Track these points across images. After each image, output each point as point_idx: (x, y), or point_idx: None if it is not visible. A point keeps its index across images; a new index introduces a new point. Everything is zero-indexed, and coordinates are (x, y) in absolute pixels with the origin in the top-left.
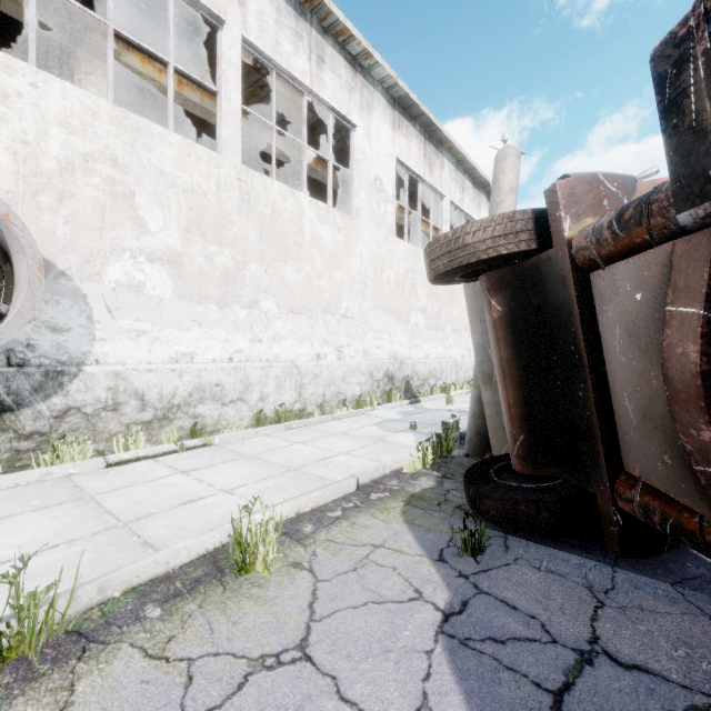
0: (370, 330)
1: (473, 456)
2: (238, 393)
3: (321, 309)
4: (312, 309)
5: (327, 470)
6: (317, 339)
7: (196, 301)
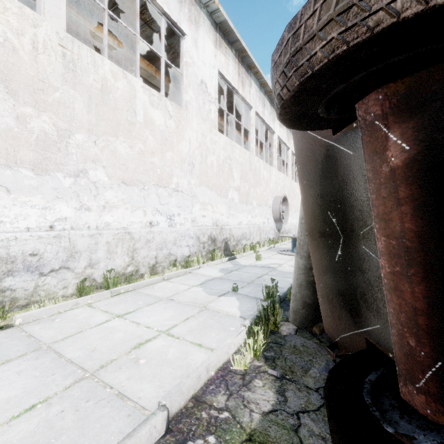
0: (197, 202)
1: (300, 328)
2: (61, 262)
3: (154, 182)
4: (145, 182)
5: (134, 373)
6: (149, 208)
7: (1, 164)
